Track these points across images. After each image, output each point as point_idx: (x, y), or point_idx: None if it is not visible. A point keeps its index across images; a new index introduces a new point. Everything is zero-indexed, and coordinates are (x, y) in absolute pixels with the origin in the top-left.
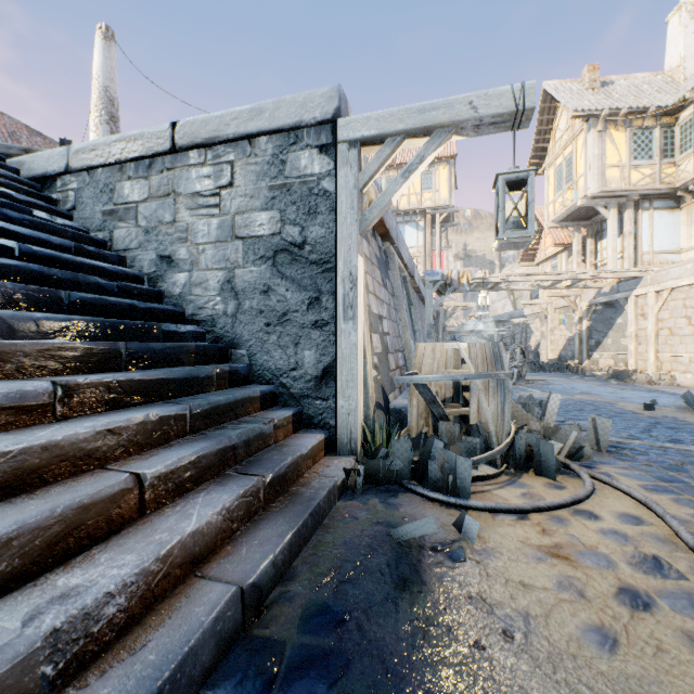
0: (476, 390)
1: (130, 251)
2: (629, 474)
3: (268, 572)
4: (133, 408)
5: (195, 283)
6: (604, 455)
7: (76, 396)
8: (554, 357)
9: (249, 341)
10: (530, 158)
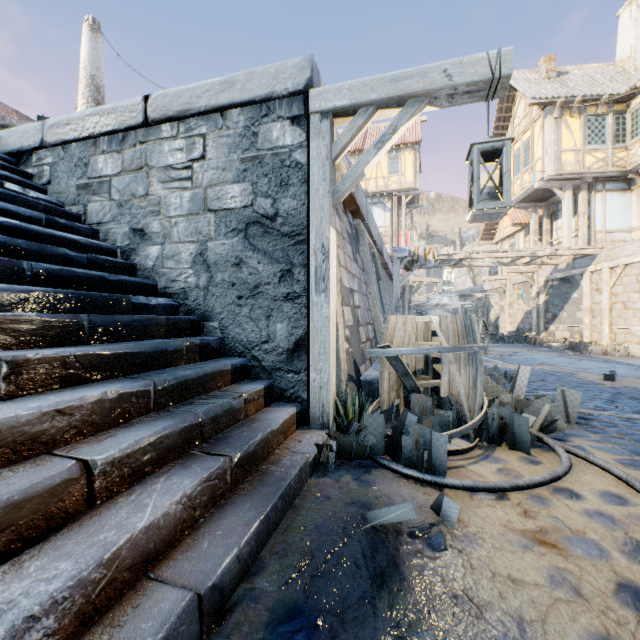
0: (447, 363)
1: (104, 224)
2: (603, 447)
3: (231, 568)
4: (92, 384)
5: (168, 256)
6: (574, 427)
7: (25, 372)
8: (513, 329)
9: (221, 313)
10: None
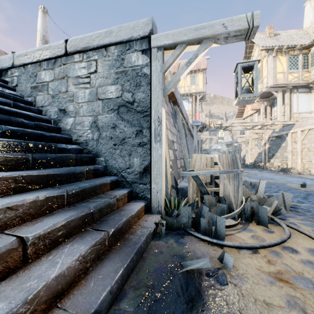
0: (223, 179)
1: (44, 107)
2: (305, 223)
3: (106, 298)
4: (32, 191)
5: (77, 123)
6: (289, 212)
7: None
8: (252, 161)
9: (105, 153)
10: None
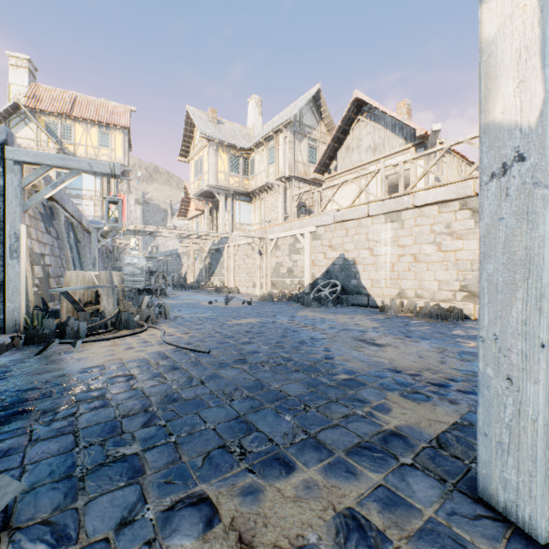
0: (104, 296)
1: None
2: (169, 324)
3: None
4: None
5: None
6: (167, 321)
7: None
8: (194, 280)
9: None
10: (181, 150)
